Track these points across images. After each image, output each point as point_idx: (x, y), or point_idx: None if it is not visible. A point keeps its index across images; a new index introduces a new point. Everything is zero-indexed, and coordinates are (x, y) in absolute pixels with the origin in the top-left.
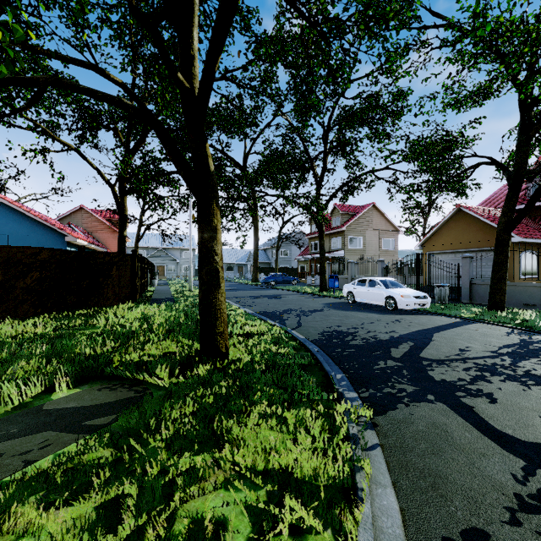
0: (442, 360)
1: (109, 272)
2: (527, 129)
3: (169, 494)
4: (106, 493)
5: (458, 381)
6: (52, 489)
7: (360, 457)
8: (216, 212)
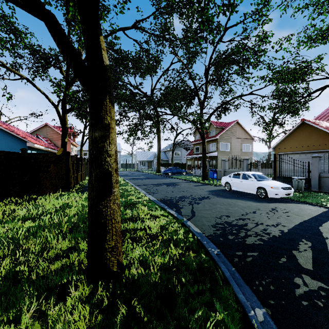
0: None
1: (47, 168)
2: None
3: None
4: None
5: None
6: None
7: None
8: (110, 109)
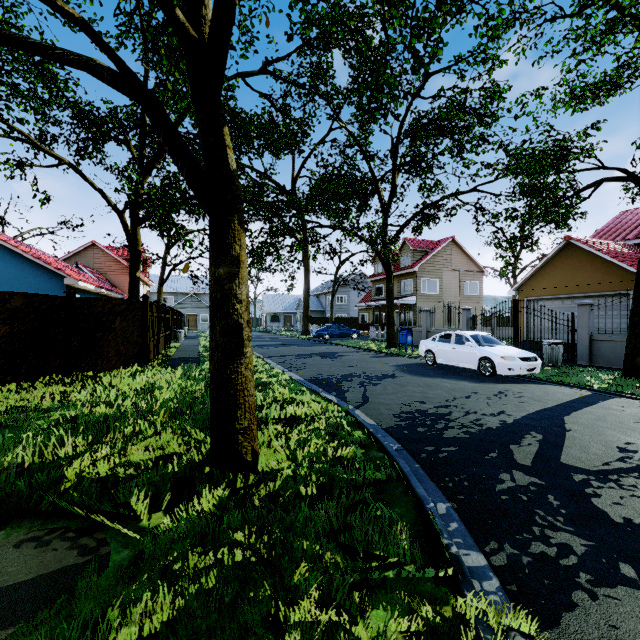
0: (603, 472)
1: (110, 325)
2: None
3: None
4: None
5: None
6: None
7: None
8: (239, 234)
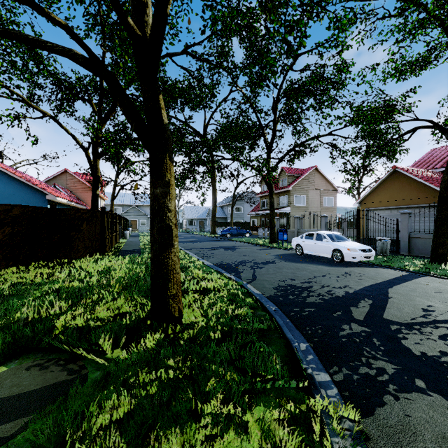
0: (410, 324)
1: (79, 227)
2: None
3: None
4: None
5: (442, 356)
6: None
7: None
8: (170, 166)
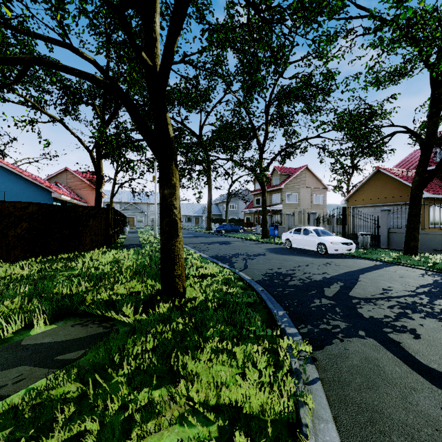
0: (369, 299)
1: (87, 223)
2: (437, 103)
3: (128, 429)
4: (69, 429)
5: (384, 318)
6: (20, 425)
7: (303, 392)
8: (175, 172)
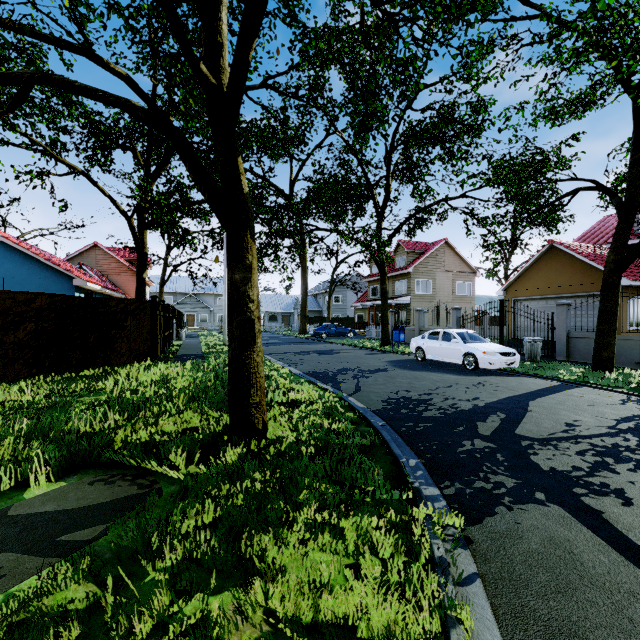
0: (546, 439)
1: (123, 323)
2: None
3: None
4: None
5: (573, 471)
6: None
7: (454, 600)
8: (251, 246)
